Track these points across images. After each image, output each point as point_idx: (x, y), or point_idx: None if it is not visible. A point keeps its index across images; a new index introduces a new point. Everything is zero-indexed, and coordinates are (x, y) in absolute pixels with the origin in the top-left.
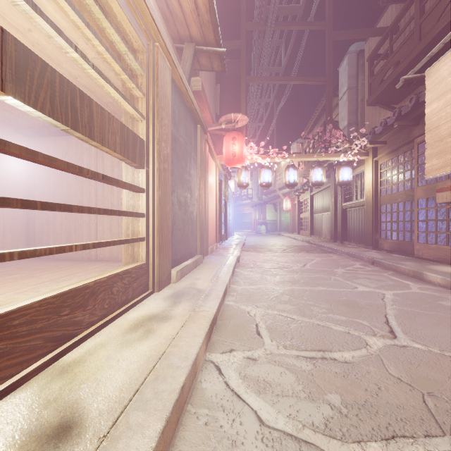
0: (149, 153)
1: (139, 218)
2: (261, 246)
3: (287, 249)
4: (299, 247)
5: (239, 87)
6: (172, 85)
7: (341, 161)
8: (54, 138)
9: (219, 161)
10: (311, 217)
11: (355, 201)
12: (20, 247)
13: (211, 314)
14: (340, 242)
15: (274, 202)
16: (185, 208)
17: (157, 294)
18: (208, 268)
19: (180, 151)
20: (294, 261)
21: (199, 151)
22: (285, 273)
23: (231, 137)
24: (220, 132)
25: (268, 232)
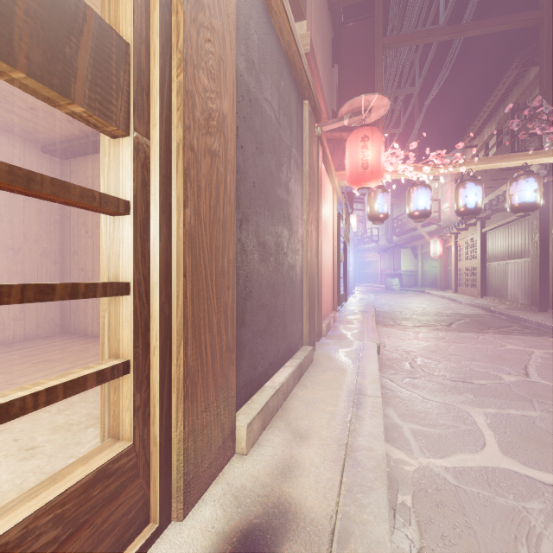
0: (149, 93)
1: (114, 298)
2: (403, 314)
3: (454, 323)
4: (473, 319)
5: (370, 62)
6: None
7: None
8: (93, 157)
9: (338, 180)
10: (483, 267)
11: None
12: (49, 317)
13: None
14: None
15: (413, 245)
16: (277, 258)
17: (174, 536)
18: (325, 382)
19: (263, 132)
20: (493, 358)
21: (307, 150)
22: (502, 403)
23: (360, 137)
24: (340, 135)
25: (404, 287)
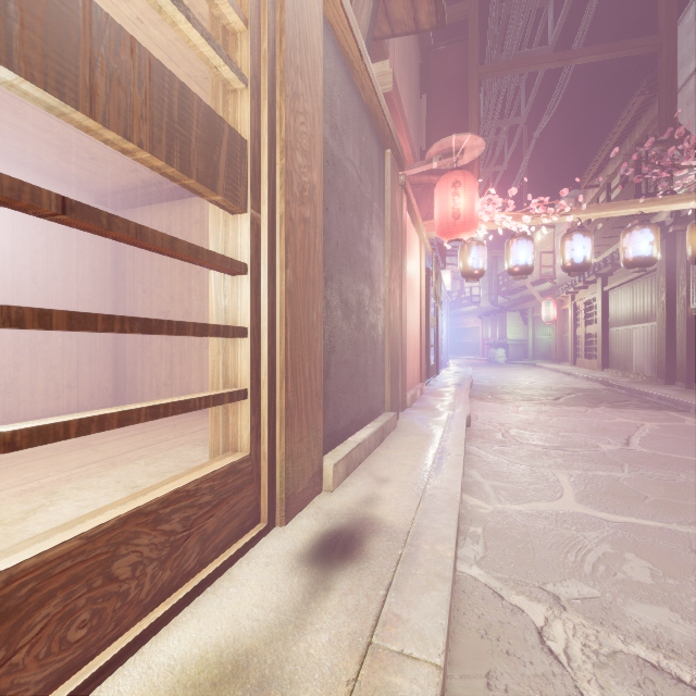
0: (259, 176)
1: (234, 341)
2: (504, 388)
3: (562, 398)
4: (586, 393)
5: (464, 93)
6: (326, 37)
7: None
8: (151, 208)
9: (426, 231)
10: (604, 333)
11: None
12: (103, 386)
13: (427, 692)
14: (684, 386)
15: (522, 308)
16: (359, 316)
17: (280, 533)
18: (407, 444)
19: (346, 191)
20: (596, 430)
21: (389, 203)
22: (591, 466)
23: (450, 182)
24: (429, 178)
25: (511, 360)
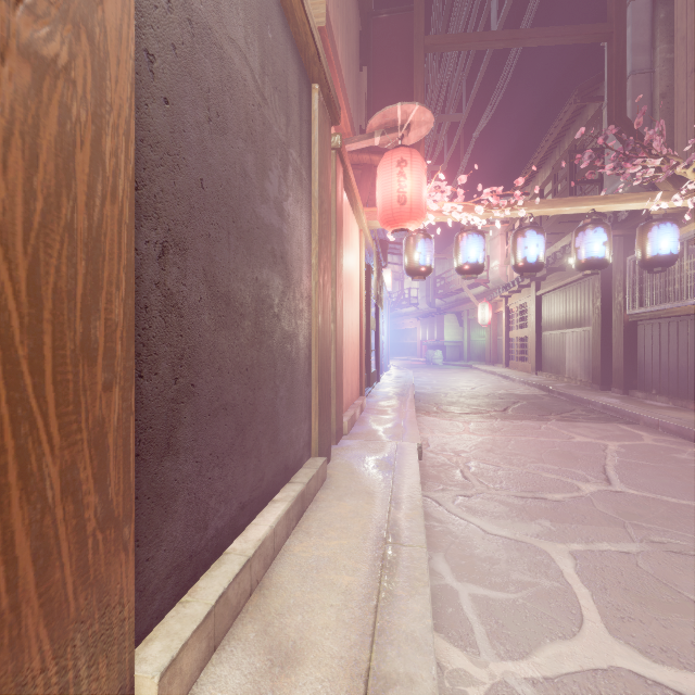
0: None
1: None
2: (449, 396)
3: (510, 408)
4: (531, 401)
5: (409, 69)
6: None
7: (654, 208)
8: None
9: (367, 219)
10: (538, 337)
11: (670, 303)
12: None
13: None
14: (620, 392)
15: (458, 310)
16: (260, 322)
17: None
18: (340, 522)
19: (226, 96)
20: (564, 458)
21: (317, 160)
22: (589, 532)
23: (395, 160)
24: (370, 158)
25: (448, 361)
